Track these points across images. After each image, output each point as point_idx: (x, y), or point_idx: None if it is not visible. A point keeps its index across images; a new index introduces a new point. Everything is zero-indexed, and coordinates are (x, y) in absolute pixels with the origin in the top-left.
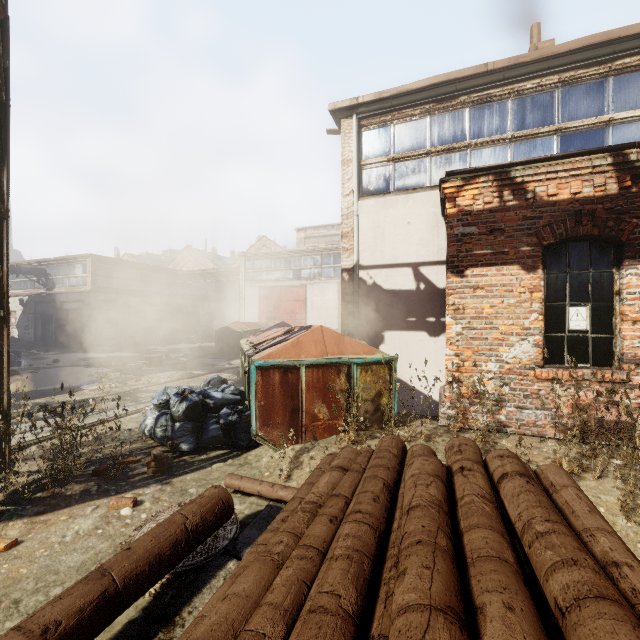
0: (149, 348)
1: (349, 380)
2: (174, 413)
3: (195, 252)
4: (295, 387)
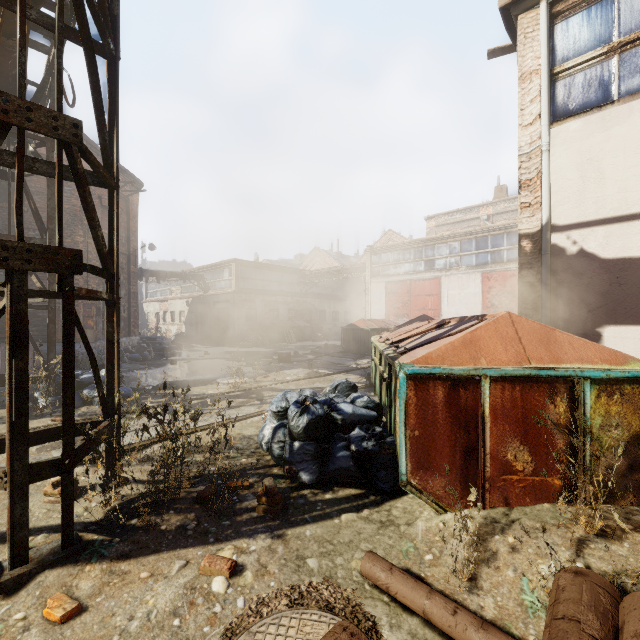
0: (281, 344)
1: (573, 408)
2: (292, 428)
3: (322, 253)
4: (471, 412)
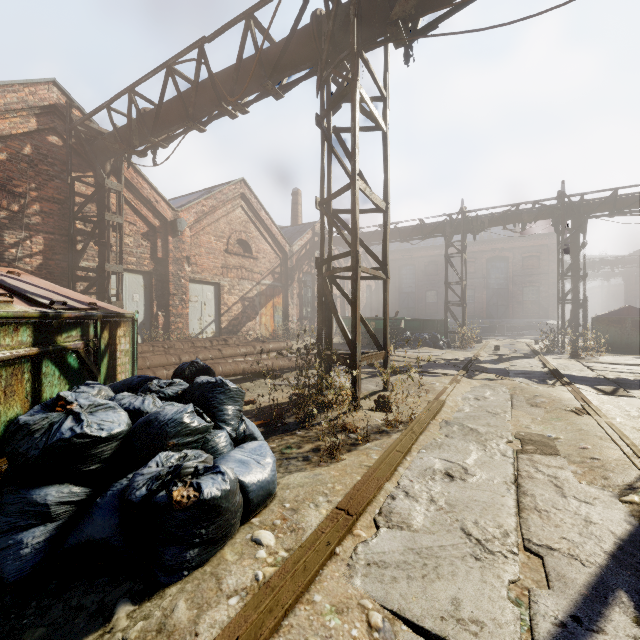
0: None
1: None
2: None
3: None
4: None
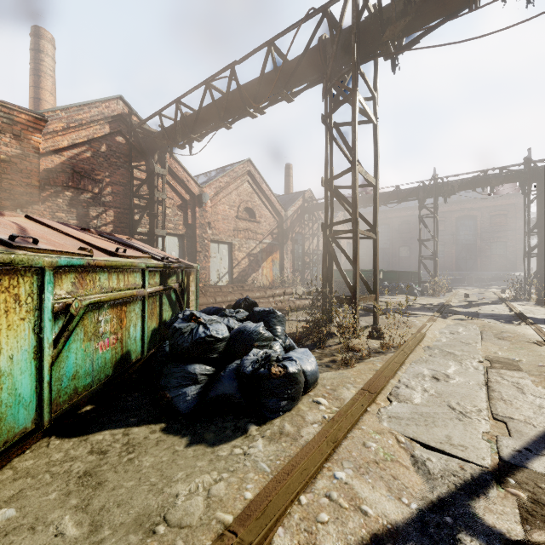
0: None
1: None
2: None
3: None
4: None
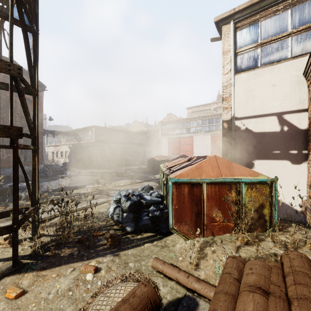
0: (118, 168)
1: (238, 194)
2: (123, 207)
3: (138, 123)
4: (198, 197)
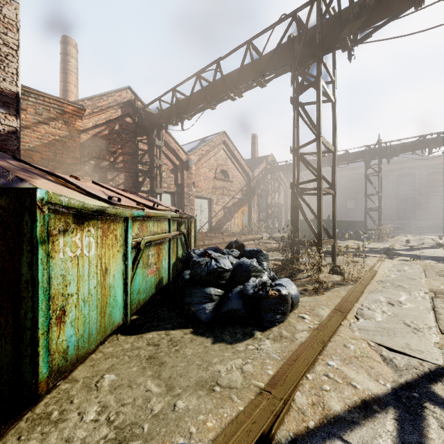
0: None
1: None
2: None
3: None
4: None
